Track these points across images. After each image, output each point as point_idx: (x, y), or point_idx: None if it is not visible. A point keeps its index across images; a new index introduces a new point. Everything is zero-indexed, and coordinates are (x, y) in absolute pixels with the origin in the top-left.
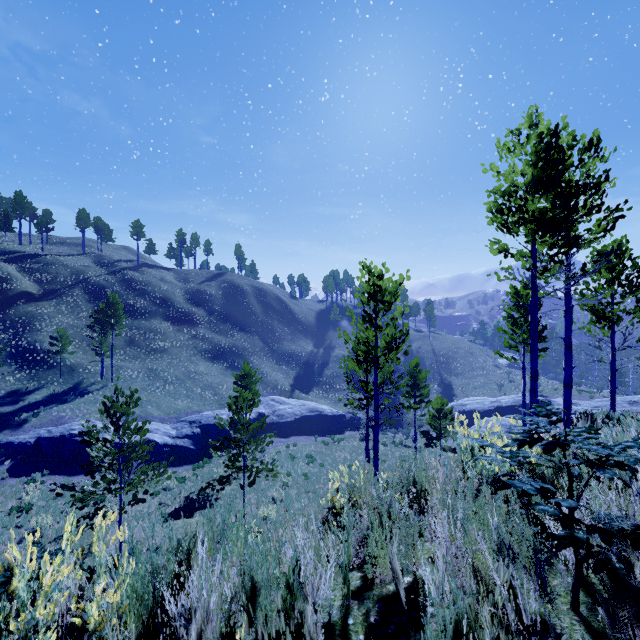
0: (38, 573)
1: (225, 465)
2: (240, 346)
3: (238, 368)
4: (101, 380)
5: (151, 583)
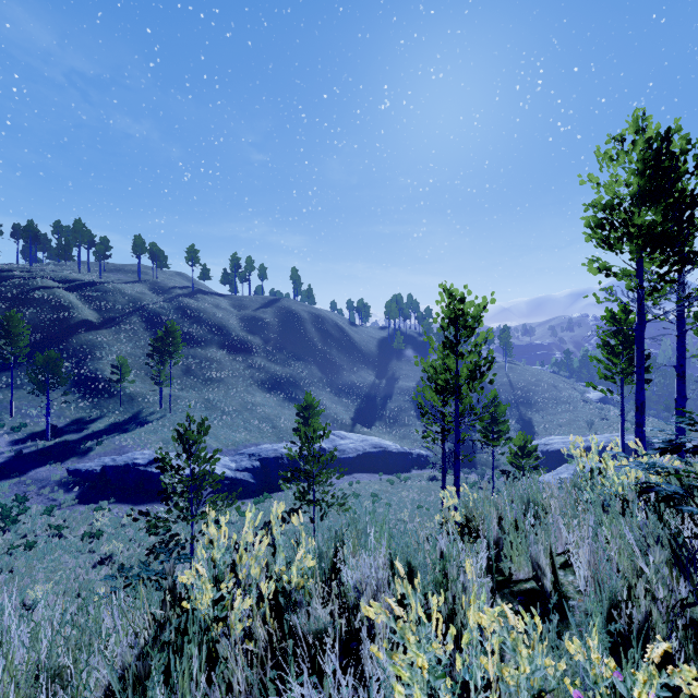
0: (234, 546)
1: (295, 497)
2: (297, 376)
3: (296, 400)
4: (160, 410)
5: (318, 564)
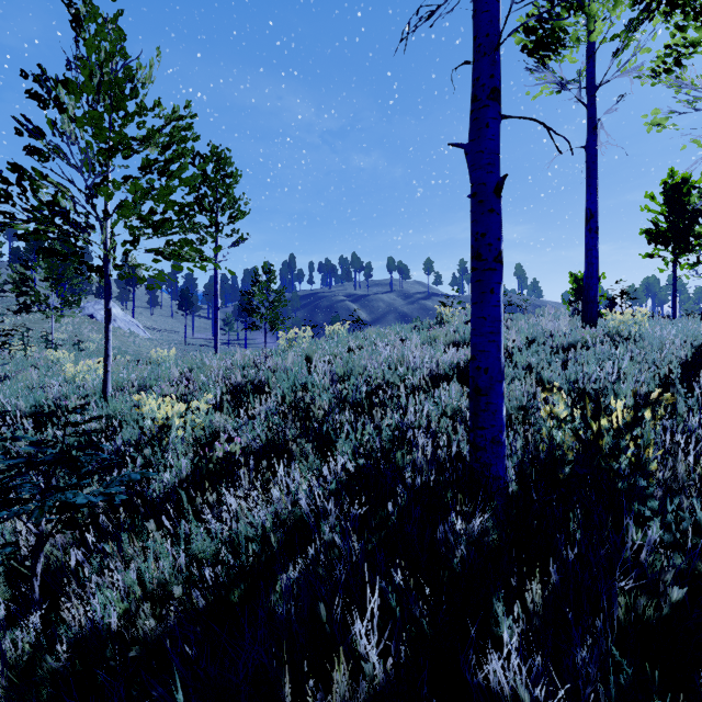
0: None
1: None
2: None
3: None
4: None
5: None
